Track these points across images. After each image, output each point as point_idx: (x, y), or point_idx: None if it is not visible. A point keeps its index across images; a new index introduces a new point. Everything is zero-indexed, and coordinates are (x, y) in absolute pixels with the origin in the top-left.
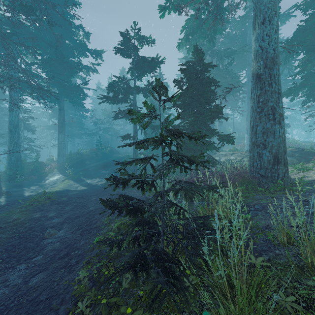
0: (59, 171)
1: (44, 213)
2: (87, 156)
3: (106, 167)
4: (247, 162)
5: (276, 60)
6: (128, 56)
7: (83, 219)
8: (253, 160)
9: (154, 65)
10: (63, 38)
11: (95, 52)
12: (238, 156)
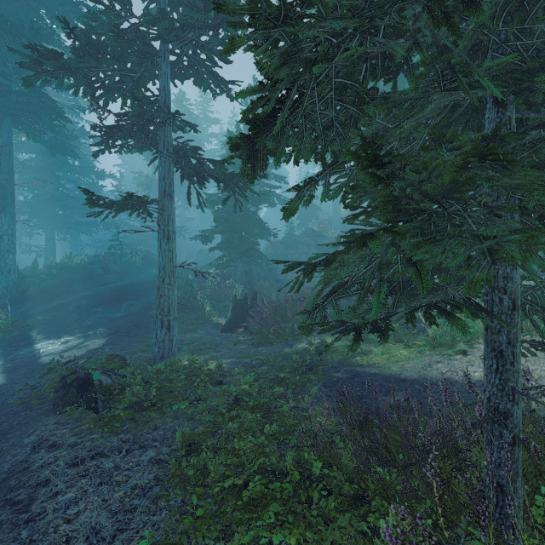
0: None
1: None
2: (81, 273)
3: (118, 300)
4: None
5: None
6: None
7: None
8: None
9: None
10: None
11: None
12: None
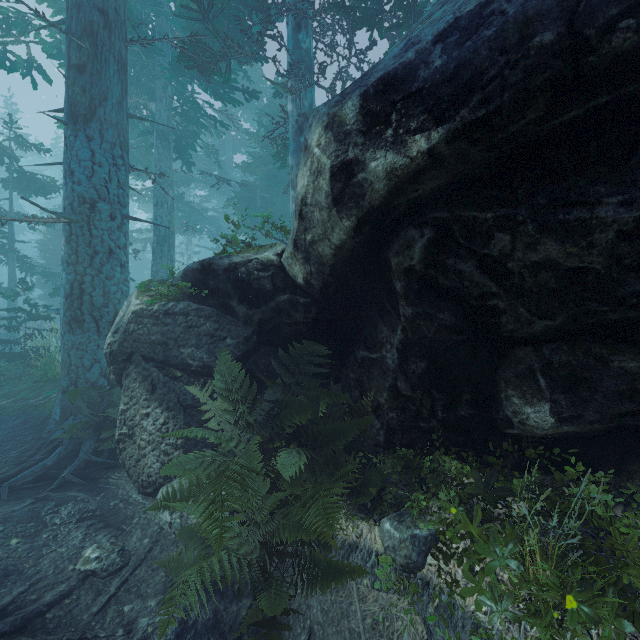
0: None
1: None
2: None
3: None
4: None
5: (167, 239)
6: None
7: None
8: None
9: (48, 193)
10: None
11: None
12: None
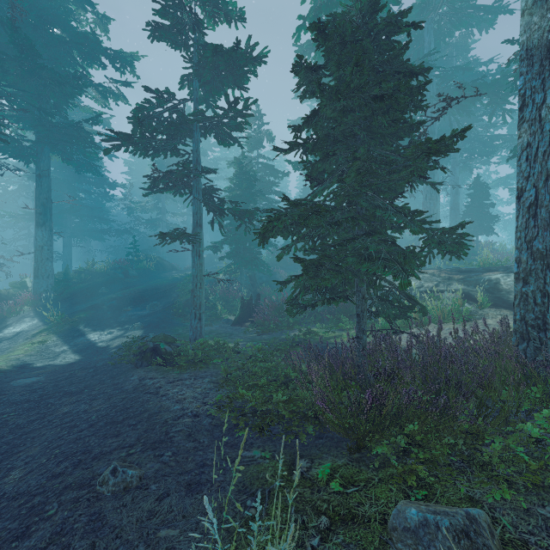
0: (35, 311)
1: None
2: (105, 277)
3: (142, 301)
4: (449, 295)
5: None
6: (180, 46)
7: None
8: (544, 309)
9: (242, 62)
10: (46, 20)
11: (119, 57)
12: (425, 281)
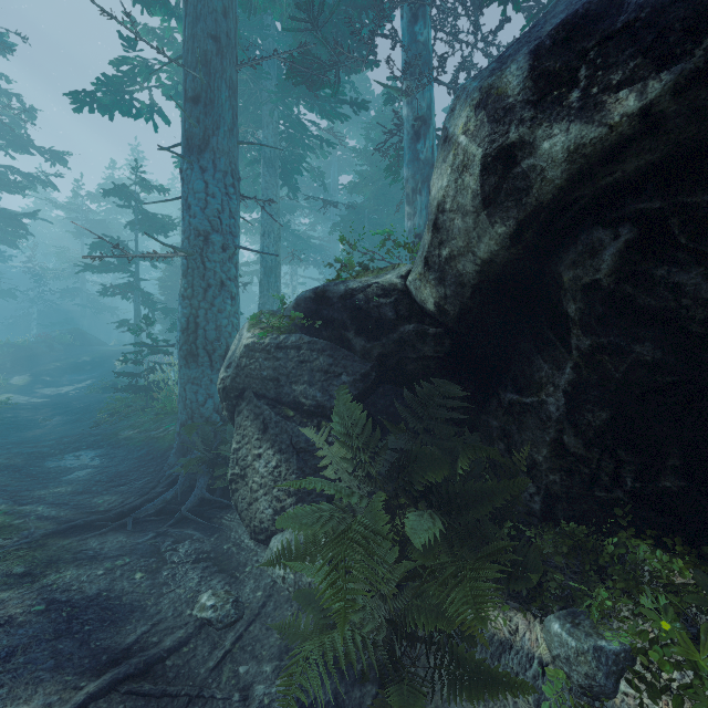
0: None
1: (15, 414)
2: (28, 351)
3: (78, 370)
4: None
5: (273, 269)
6: (126, 207)
7: (77, 410)
8: None
9: (167, 231)
10: None
11: (53, 154)
12: None
